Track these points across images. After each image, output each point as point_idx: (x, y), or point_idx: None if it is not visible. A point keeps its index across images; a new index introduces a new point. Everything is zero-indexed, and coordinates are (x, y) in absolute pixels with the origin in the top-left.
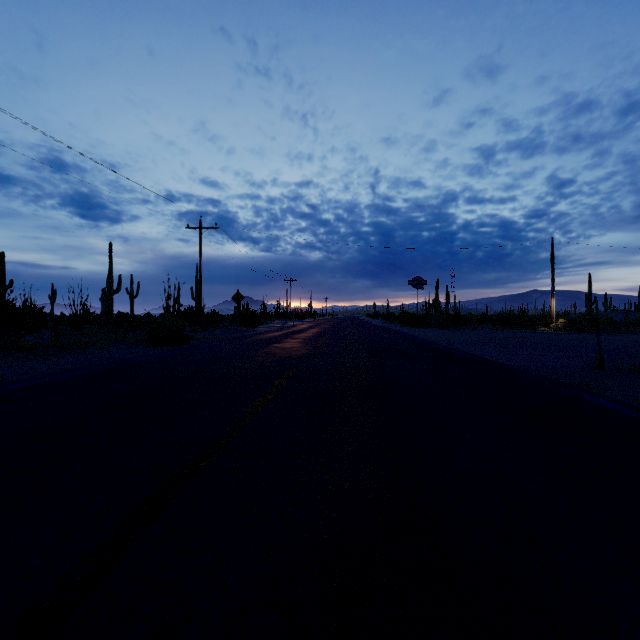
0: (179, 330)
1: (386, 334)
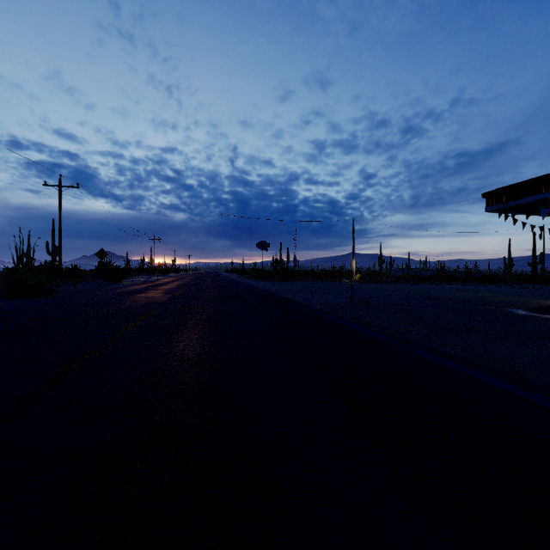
0: (42, 283)
1: (235, 285)
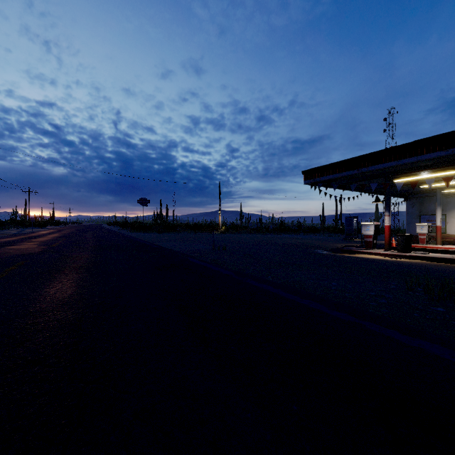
0: None
1: (116, 237)
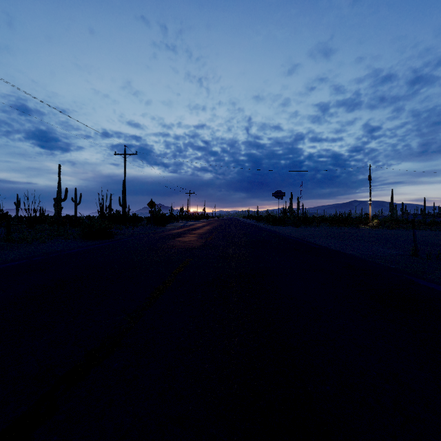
0: (106, 228)
1: (258, 230)
